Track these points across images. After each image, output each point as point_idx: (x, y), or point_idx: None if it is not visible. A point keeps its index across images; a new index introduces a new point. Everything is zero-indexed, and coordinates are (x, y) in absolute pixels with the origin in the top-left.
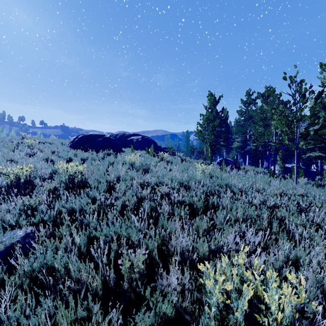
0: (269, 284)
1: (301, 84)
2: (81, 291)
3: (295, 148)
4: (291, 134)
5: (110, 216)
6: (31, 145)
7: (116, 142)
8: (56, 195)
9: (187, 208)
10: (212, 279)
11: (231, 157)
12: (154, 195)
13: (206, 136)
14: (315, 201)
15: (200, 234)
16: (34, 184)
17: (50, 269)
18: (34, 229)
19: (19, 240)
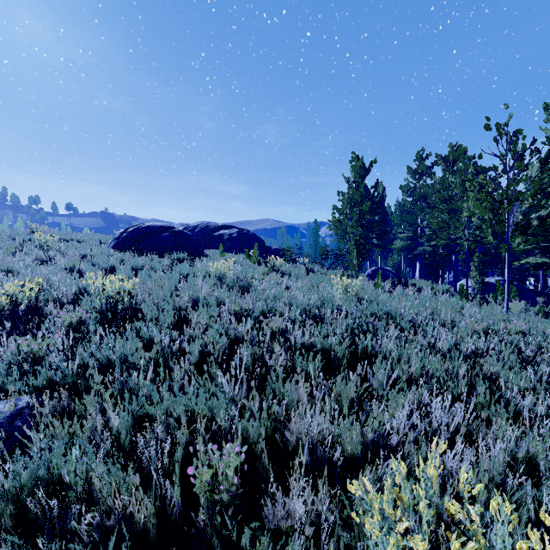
0: (489, 519)
1: (517, 138)
2: (114, 530)
3: (506, 250)
4: (499, 224)
5: (178, 374)
6: (45, 244)
7: (194, 240)
8: (82, 333)
9: (319, 357)
10: (378, 515)
11: (391, 265)
12: (259, 333)
13: (348, 229)
14: (546, 344)
15: (346, 409)
16: (45, 314)
17: (55, 483)
18: (33, 400)
19: (2, 422)
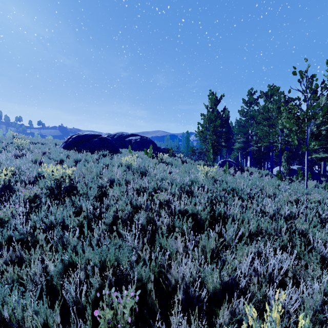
0: None
1: (312, 80)
2: None
3: (306, 149)
4: (302, 133)
5: (96, 232)
6: (21, 145)
7: (113, 143)
8: (37, 203)
9: (190, 219)
10: None
11: (233, 158)
12: (151, 203)
13: (207, 136)
14: None
15: (208, 257)
16: (14, 190)
17: (1, 318)
18: None
19: None
